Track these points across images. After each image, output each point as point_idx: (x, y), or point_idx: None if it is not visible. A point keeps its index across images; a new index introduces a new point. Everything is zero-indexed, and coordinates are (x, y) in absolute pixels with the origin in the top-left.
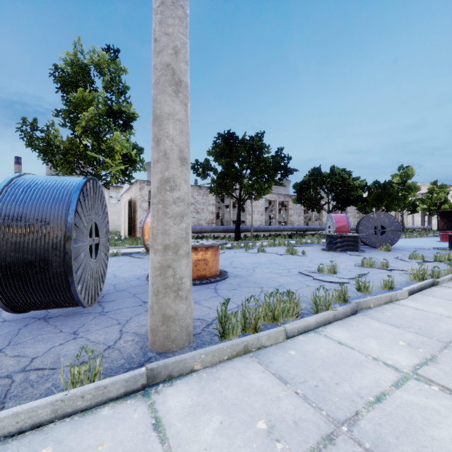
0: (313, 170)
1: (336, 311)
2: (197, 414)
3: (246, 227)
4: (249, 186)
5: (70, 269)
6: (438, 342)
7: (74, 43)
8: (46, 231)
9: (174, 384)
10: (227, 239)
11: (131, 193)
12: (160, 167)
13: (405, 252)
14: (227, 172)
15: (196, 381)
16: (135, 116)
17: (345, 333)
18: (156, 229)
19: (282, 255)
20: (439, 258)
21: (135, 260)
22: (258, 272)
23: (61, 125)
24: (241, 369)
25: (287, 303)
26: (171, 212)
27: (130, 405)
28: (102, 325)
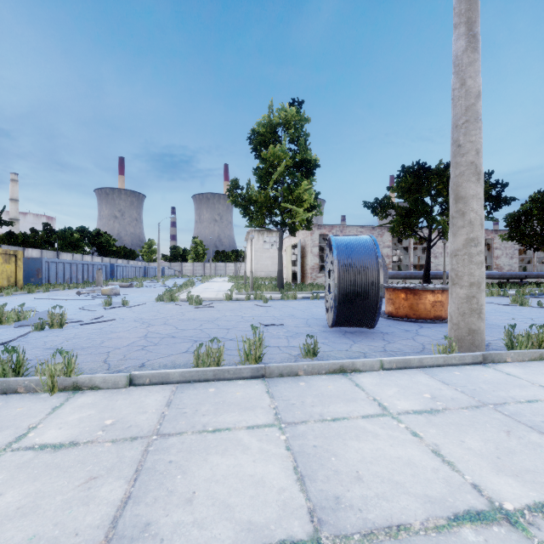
0: (538, 194)
1: None
2: (531, 375)
3: (435, 273)
4: (443, 223)
5: (381, 298)
6: None
7: (268, 106)
8: (367, 273)
9: (499, 365)
10: None
11: (297, 238)
12: (466, 231)
13: None
14: (415, 209)
15: (514, 366)
16: (317, 163)
17: None
18: (462, 272)
19: (506, 305)
20: None
21: None
22: (492, 318)
23: (257, 182)
24: (543, 365)
25: None
26: (475, 260)
27: (480, 367)
28: (397, 338)
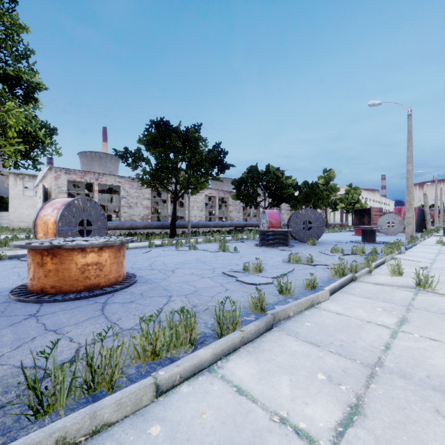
0: (251, 168)
1: (245, 331)
2: None
3: (184, 223)
4: (185, 179)
5: None
6: (363, 368)
7: None
8: None
9: None
10: (162, 235)
11: (46, 183)
12: None
13: (328, 246)
14: (161, 163)
15: None
16: (42, 87)
17: (250, 368)
18: None
19: (214, 252)
20: (355, 251)
21: (24, 264)
22: (177, 274)
23: None
24: None
25: (179, 326)
26: None
27: None
28: None
